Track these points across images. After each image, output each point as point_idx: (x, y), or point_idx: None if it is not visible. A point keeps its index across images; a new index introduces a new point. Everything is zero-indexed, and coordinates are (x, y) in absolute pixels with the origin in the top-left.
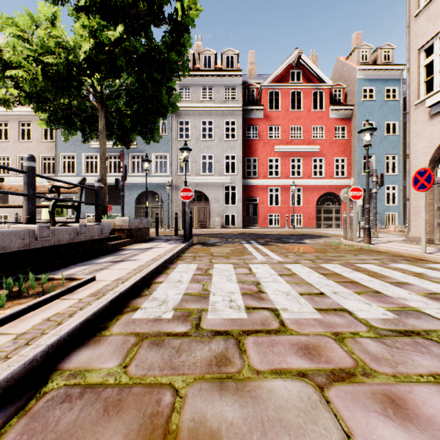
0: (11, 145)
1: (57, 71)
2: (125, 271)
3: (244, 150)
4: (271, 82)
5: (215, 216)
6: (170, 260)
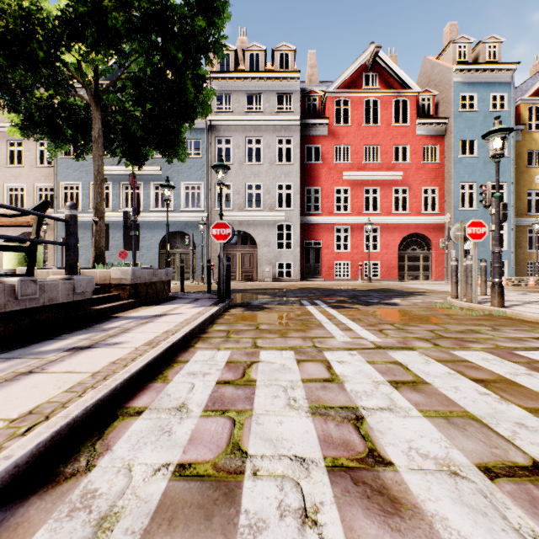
0: None
1: (7, 29)
2: (70, 382)
3: (303, 177)
4: (338, 87)
5: (264, 264)
6: (185, 341)
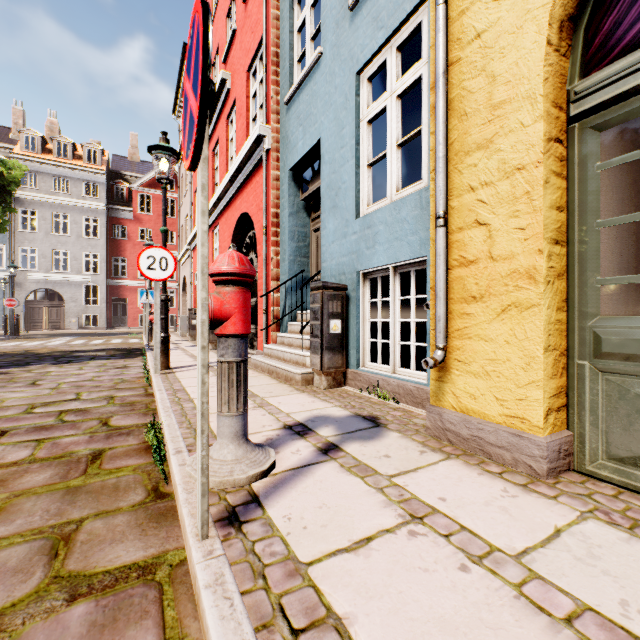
0: None
1: None
2: None
3: (111, 249)
4: (143, 184)
5: (72, 316)
6: None
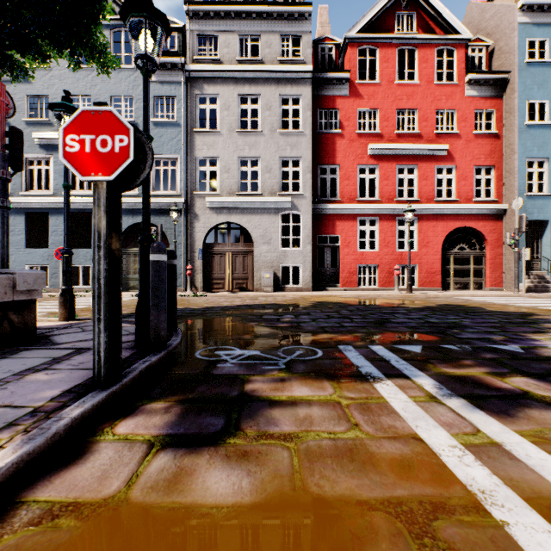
0: None
1: None
2: None
3: (315, 151)
4: (362, 32)
5: (263, 268)
6: None
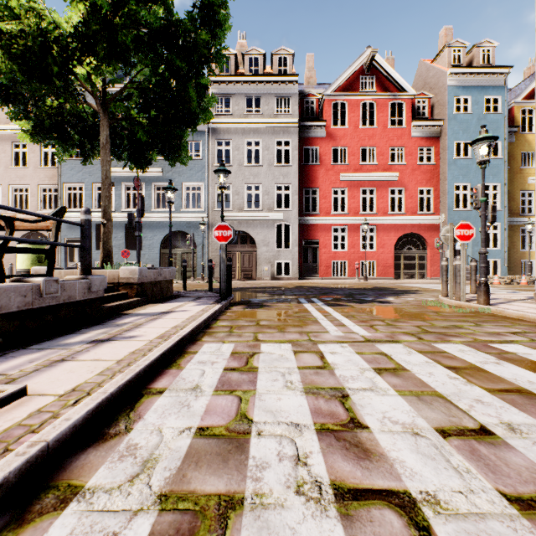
0: (1, 172)
1: (26, 47)
2: (99, 367)
3: (301, 178)
4: (335, 90)
5: (263, 263)
6: (192, 335)
